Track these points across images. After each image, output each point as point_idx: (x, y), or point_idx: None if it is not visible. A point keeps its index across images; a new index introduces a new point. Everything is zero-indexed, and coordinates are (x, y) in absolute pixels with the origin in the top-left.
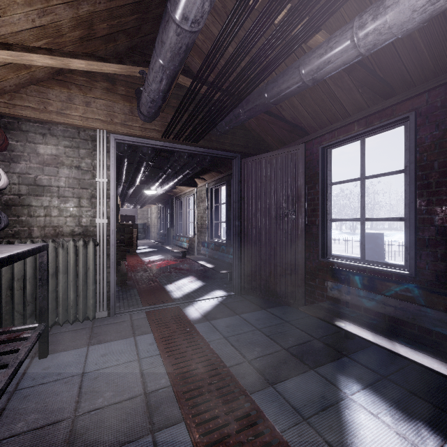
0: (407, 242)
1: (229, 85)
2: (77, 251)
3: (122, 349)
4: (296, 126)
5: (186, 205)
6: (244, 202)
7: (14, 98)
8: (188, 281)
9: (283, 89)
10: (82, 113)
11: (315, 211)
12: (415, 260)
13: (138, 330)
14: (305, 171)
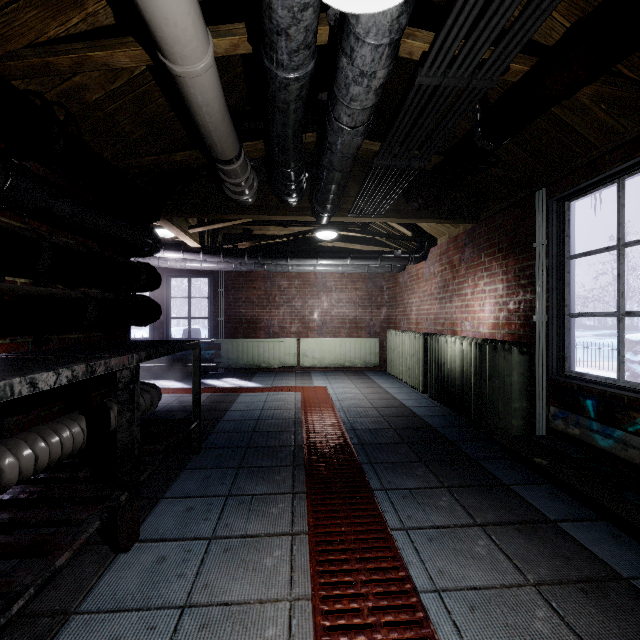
0: (150, 328)
1: None
2: None
3: None
4: None
5: None
6: None
7: None
8: None
9: None
10: None
11: None
12: (153, 335)
13: None
14: None
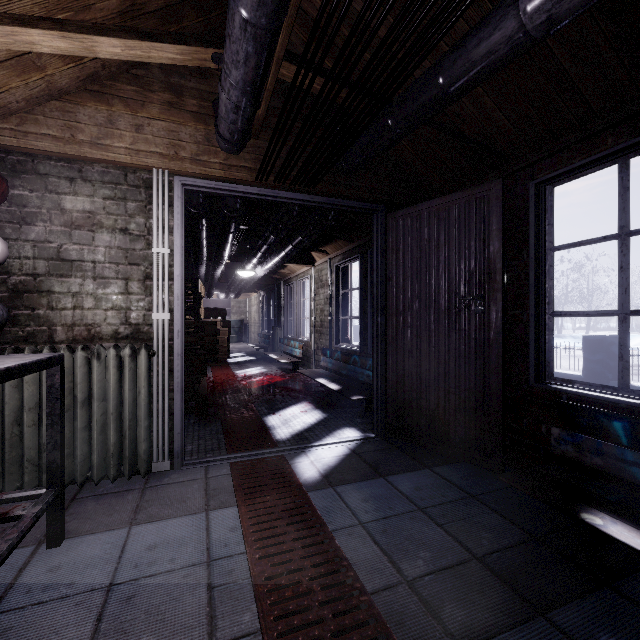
0: None
1: (371, 59)
2: (122, 365)
3: (184, 537)
4: (486, 148)
5: (299, 293)
6: (390, 285)
7: (25, 121)
8: (300, 411)
9: (478, 59)
10: (130, 143)
11: (521, 298)
12: None
13: (215, 499)
14: (503, 227)
